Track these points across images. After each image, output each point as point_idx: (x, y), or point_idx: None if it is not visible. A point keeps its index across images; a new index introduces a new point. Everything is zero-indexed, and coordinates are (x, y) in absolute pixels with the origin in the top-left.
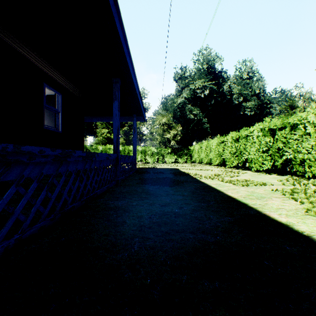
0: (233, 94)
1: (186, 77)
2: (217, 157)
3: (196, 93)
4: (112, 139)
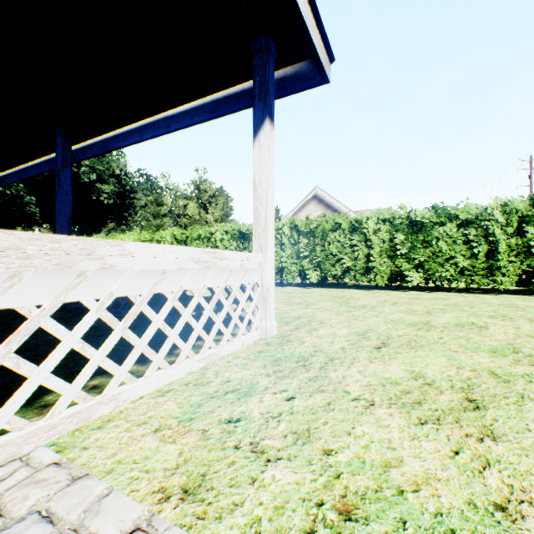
0: (82, 165)
1: None
2: None
3: None
4: None
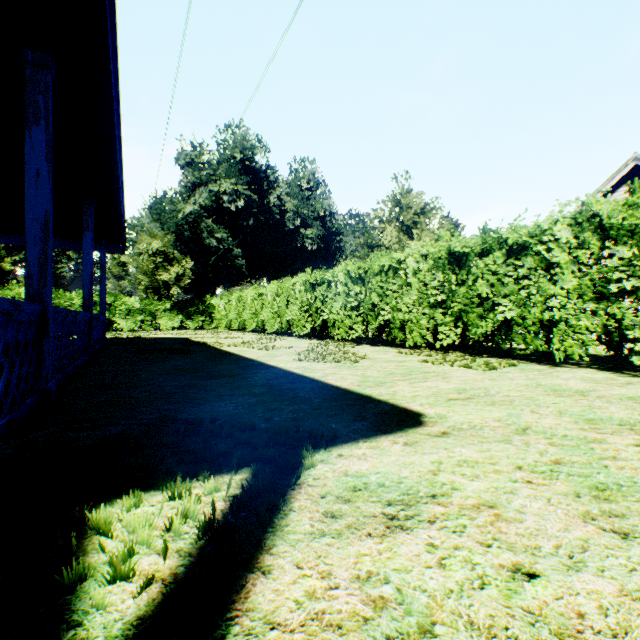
0: (287, 212)
1: (203, 164)
2: (254, 319)
3: (223, 201)
4: (6, 272)
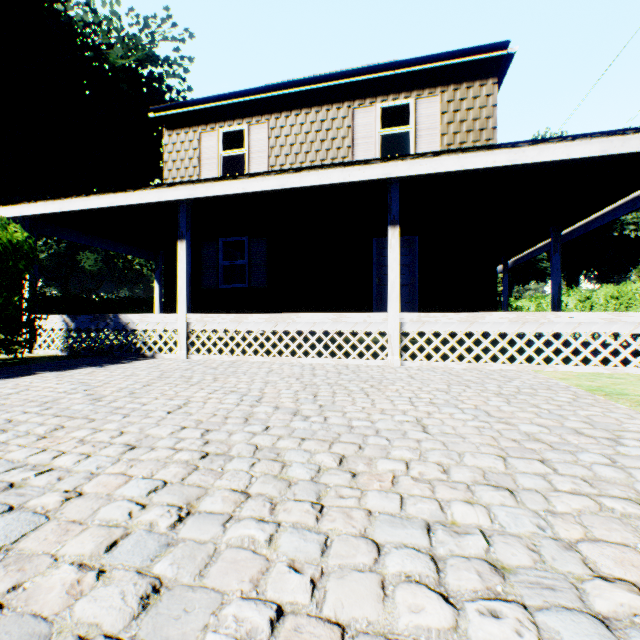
0: None
1: None
2: None
3: None
4: None
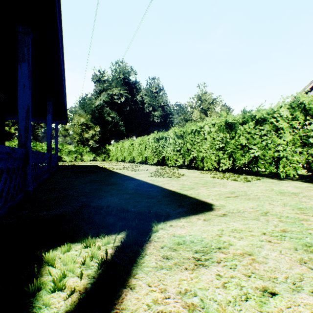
0: (145, 103)
1: (104, 81)
2: (129, 156)
3: (114, 99)
4: (12, 134)
